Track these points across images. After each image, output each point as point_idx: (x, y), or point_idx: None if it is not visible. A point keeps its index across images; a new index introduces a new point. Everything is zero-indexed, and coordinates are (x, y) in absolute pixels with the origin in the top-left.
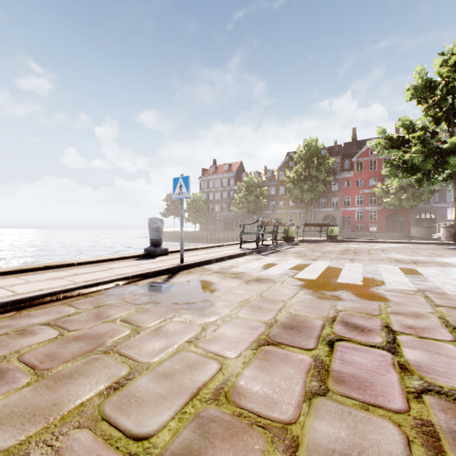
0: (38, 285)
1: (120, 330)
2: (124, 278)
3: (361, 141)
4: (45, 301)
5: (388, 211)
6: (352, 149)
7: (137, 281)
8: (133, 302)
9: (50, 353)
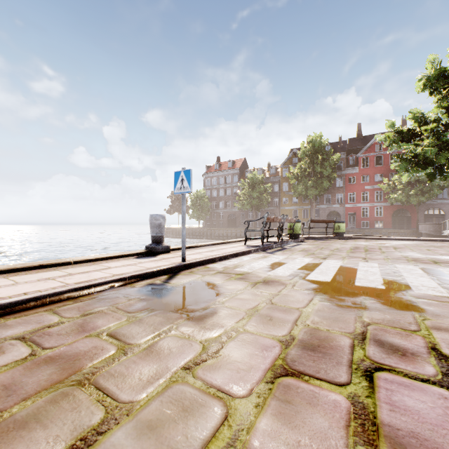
0: (25, 287)
1: (104, 348)
2: (119, 280)
3: (366, 136)
4: (29, 306)
5: (395, 208)
6: (357, 145)
7: (135, 282)
8: (126, 309)
9: (10, 384)
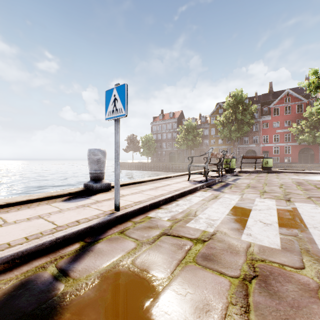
0: None
1: None
2: None
3: (276, 92)
4: None
5: (301, 147)
6: (269, 99)
7: (5, 270)
8: None
9: None
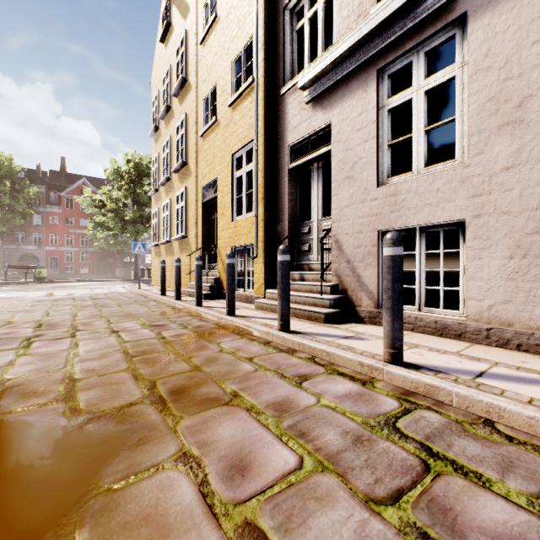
0: None
1: None
2: None
3: (72, 175)
4: None
5: (100, 254)
6: (61, 181)
7: None
8: None
9: None
